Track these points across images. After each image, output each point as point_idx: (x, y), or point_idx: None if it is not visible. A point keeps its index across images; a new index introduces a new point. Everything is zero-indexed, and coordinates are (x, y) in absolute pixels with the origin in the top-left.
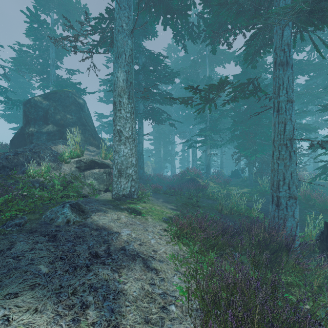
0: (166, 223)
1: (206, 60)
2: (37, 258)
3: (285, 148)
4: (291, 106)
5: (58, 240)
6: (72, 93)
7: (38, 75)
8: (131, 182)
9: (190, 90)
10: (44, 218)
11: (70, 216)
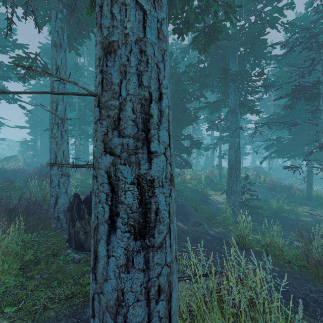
0: None
1: (84, 48)
2: None
3: (56, 127)
4: (64, 87)
5: None
6: None
7: None
8: None
9: None
10: None
11: None
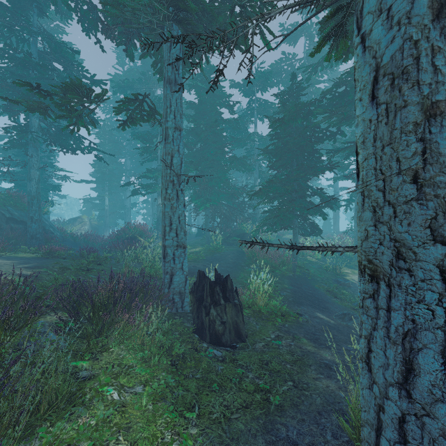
0: None
1: None
2: None
3: (172, 186)
4: (180, 135)
5: None
6: None
7: None
8: None
9: (29, 90)
10: None
11: None
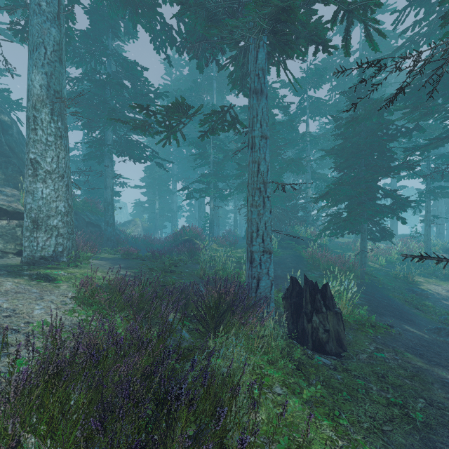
0: None
1: (213, 83)
2: None
3: (258, 193)
4: (266, 143)
5: None
6: None
7: None
8: (56, 238)
9: (139, 111)
10: None
11: None
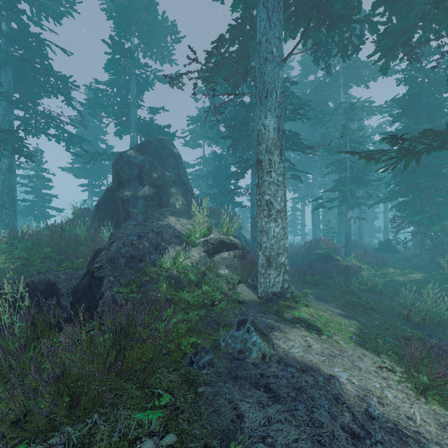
0: (363, 347)
1: (340, 79)
2: (293, 443)
3: None
4: None
5: (280, 397)
6: (165, 140)
7: (116, 119)
8: (283, 274)
9: (388, 141)
10: (226, 348)
11: (264, 348)
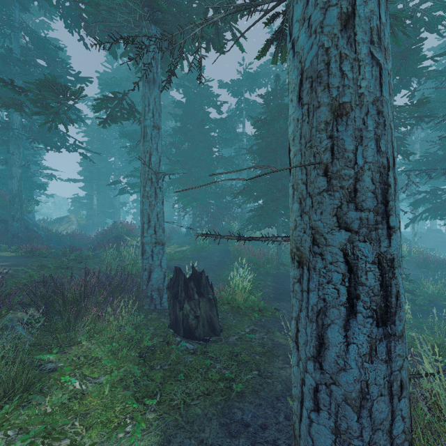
0: None
1: None
2: None
3: (150, 183)
4: (158, 133)
5: None
6: None
7: None
8: None
9: (2, 86)
10: None
11: None
